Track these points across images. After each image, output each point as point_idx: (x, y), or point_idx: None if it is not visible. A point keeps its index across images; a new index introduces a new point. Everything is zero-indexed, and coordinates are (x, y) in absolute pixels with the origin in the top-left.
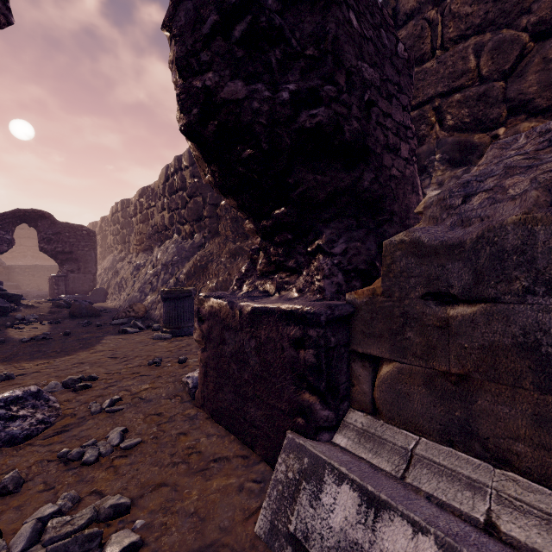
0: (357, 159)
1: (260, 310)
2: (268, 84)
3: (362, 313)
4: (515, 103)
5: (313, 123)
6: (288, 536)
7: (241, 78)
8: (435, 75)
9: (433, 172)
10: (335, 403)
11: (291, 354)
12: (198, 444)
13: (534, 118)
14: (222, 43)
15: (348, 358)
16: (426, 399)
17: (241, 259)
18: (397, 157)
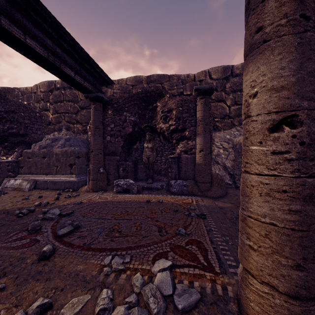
0: (25, 135)
1: (1, 161)
2: (2, 124)
3: (20, 161)
4: (76, 120)
5: (12, 132)
6: (4, 187)
7: None
8: (63, 107)
9: (62, 131)
10: (15, 173)
11: (7, 167)
12: None
13: (80, 124)
14: None
15: (18, 167)
16: (27, 170)
17: None
18: (36, 134)
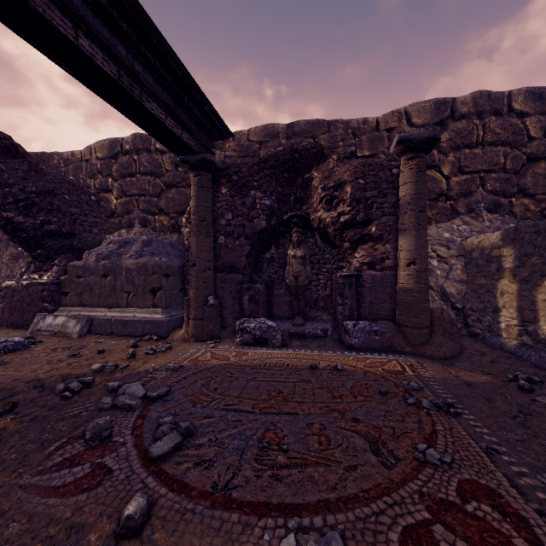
0: (72, 235)
1: (30, 283)
2: (33, 216)
3: (64, 282)
4: (159, 208)
5: (50, 229)
6: (36, 330)
7: (22, 215)
8: (136, 185)
9: (134, 227)
10: (55, 305)
11: (41, 294)
12: (2, 331)
13: (165, 215)
14: (15, 206)
15: (60, 294)
16: (76, 299)
17: (23, 261)
18: (91, 233)
